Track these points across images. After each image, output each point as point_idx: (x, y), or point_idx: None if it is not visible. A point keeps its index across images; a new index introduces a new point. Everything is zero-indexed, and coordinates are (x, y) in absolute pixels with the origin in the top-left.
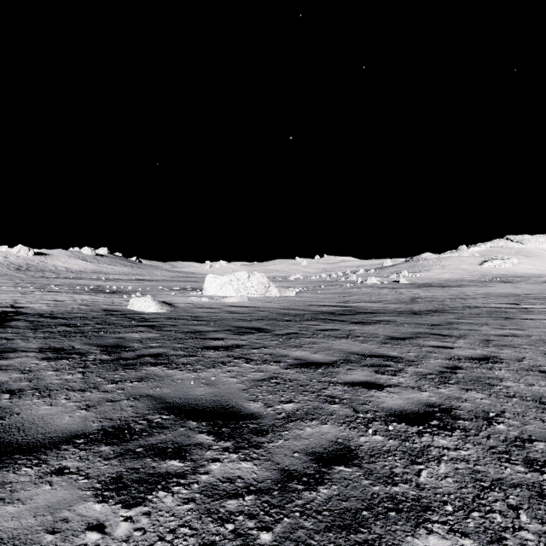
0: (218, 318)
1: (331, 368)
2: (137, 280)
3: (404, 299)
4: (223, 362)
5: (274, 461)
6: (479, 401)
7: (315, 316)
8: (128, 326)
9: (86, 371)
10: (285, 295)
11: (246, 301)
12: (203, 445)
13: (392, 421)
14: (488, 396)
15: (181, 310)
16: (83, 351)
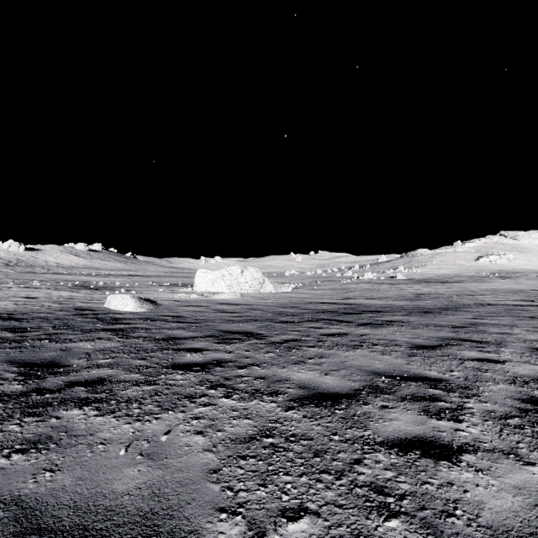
0: (204, 319)
1: (356, 407)
2: (129, 275)
3: (408, 296)
4: (192, 395)
5: None
6: None
7: (315, 315)
8: (89, 330)
9: None
10: (280, 291)
11: (238, 298)
12: None
13: None
14: None
15: (164, 308)
16: None
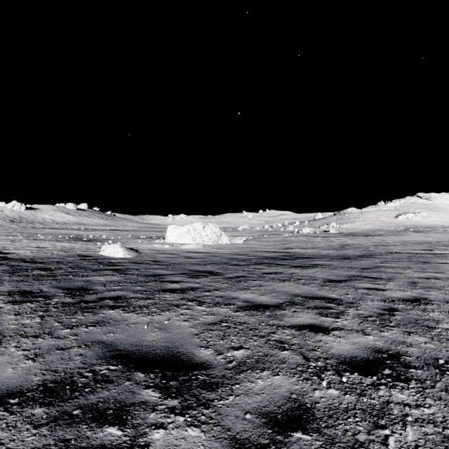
0: (177, 263)
1: (278, 311)
2: (111, 230)
3: (335, 246)
4: (178, 304)
5: (224, 427)
6: (423, 345)
7: (260, 260)
8: (96, 270)
9: (46, 315)
10: (234, 243)
11: (201, 248)
12: (147, 405)
13: (344, 371)
14: (430, 339)
15: (145, 255)
16: (49, 294)
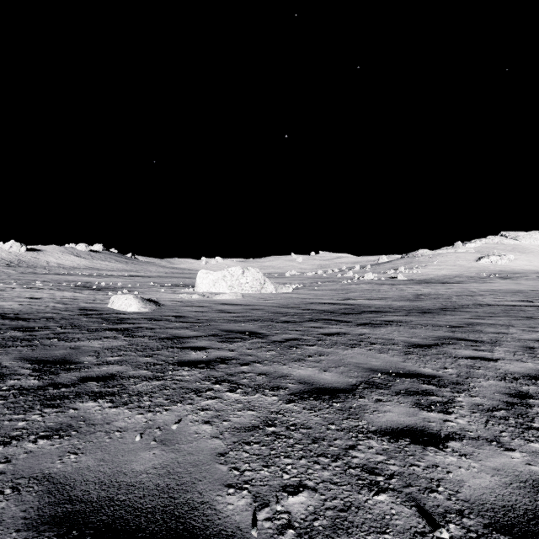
0: (206, 319)
1: (352, 400)
2: (130, 276)
3: (408, 296)
4: (198, 389)
5: None
6: None
7: (316, 315)
8: (95, 330)
9: None
10: (281, 292)
11: (239, 298)
12: None
13: None
14: None
15: (166, 308)
16: (7, 370)
